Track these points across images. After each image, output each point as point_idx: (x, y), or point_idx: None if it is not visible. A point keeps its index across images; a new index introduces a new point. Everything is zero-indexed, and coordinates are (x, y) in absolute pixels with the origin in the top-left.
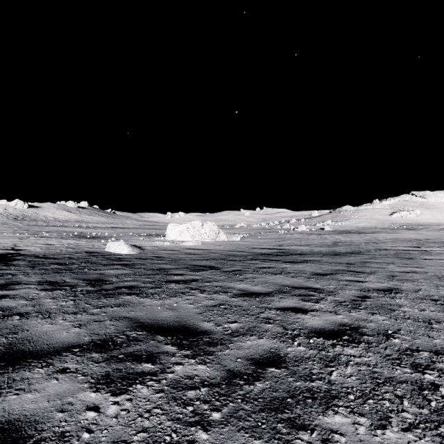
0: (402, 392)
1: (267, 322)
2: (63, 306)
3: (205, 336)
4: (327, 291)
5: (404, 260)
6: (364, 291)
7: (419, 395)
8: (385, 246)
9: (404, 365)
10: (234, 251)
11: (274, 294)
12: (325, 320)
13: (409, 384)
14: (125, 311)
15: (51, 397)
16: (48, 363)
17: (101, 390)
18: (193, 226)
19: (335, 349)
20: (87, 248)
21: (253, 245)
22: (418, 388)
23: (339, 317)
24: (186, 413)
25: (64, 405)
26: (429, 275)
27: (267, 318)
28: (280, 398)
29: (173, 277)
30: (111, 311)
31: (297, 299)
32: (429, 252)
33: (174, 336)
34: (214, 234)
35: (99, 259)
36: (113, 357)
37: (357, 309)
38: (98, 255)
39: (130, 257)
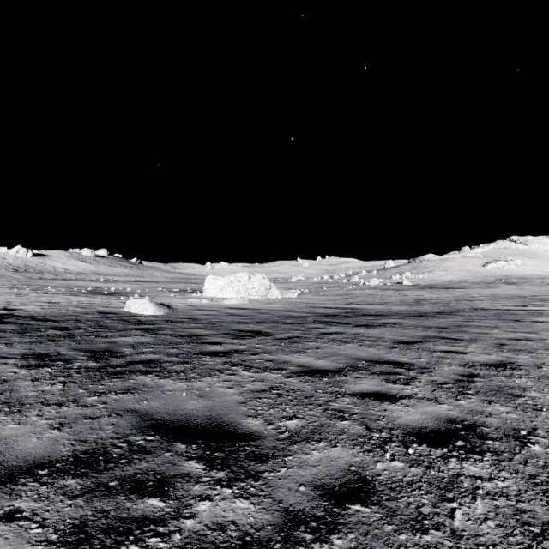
0: None
1: (341, 417)
2: (45, 393)
3: (249, 443)
4: (419, 366)
5: (509, 323)
6: (469, 367)
7: None
8: (482, 305)
9: None
10: (289, 311)
11: (346, 372)
12: (424, 414)
13: None
14: (134, 401)
15: None
16: None
17: None
18: (238, 279)
19: (449, 466)
20: (102, 307)
21: (314, 303)
22: None
23: (443, 408)
24: None
25: None
26: (548, 344)
27: (340, 410)
28: None
29: (208, 346)
30: (113, 400)
31: (380, 379)
32: (539, 313)
33: (202, 443)
34: (265, 290)
35: (114, 322)
36: (99, 486)
37: (466, 395)
38: (114, 317)
39: (154, 319)
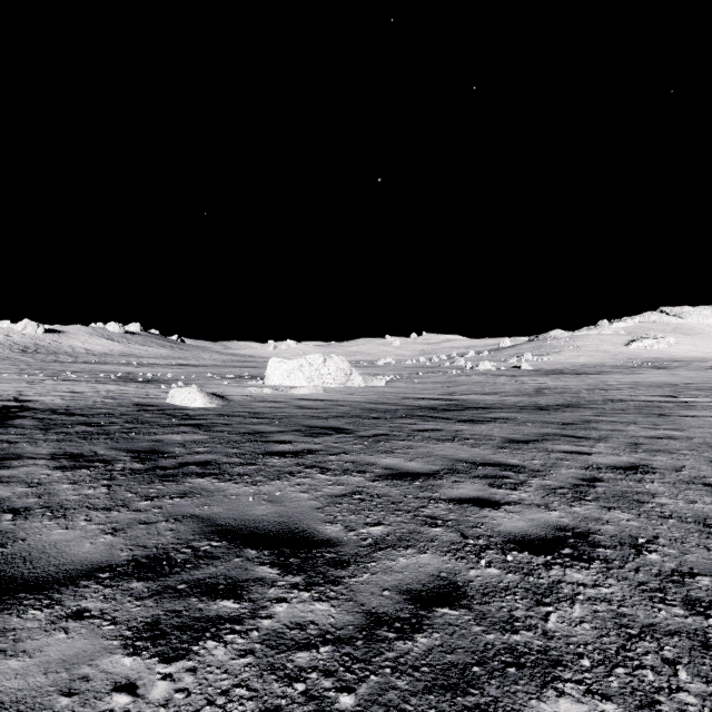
0: (674, 652)
1: (433, 523)
2: (89, 497)
3: (328, 550)
4: (531, 469)
5: (652, 418)
6: (592, 470)
7: (704, 658)
8: (620, 395)
9: (671, 602)
10: (375, 403)
11: (443, 475)
12: (529, 521)
13: (685, 638)
14: (193, 506)
15: (52, 665)
16: (53, 600)
17: (143, 651)
18: (310, 363)
19: (551, 573)
20: (138, 399)
21: (407, 393)
22: (701, 644)
23: (554, 515)
24: (292, 695)
25: (73, 682)
26: (696, 443)
27: (432, 516)
28: (460, 666)
29: (275, 446)
30: (169, 504)
31: (482, 483)
32: (691, 405)
33: (275, 549)
34: (344, 376)
35: (156, 417)
36: (168, 589)
37: (583, 501)
38: (155, 410)
39: (206, 413)
